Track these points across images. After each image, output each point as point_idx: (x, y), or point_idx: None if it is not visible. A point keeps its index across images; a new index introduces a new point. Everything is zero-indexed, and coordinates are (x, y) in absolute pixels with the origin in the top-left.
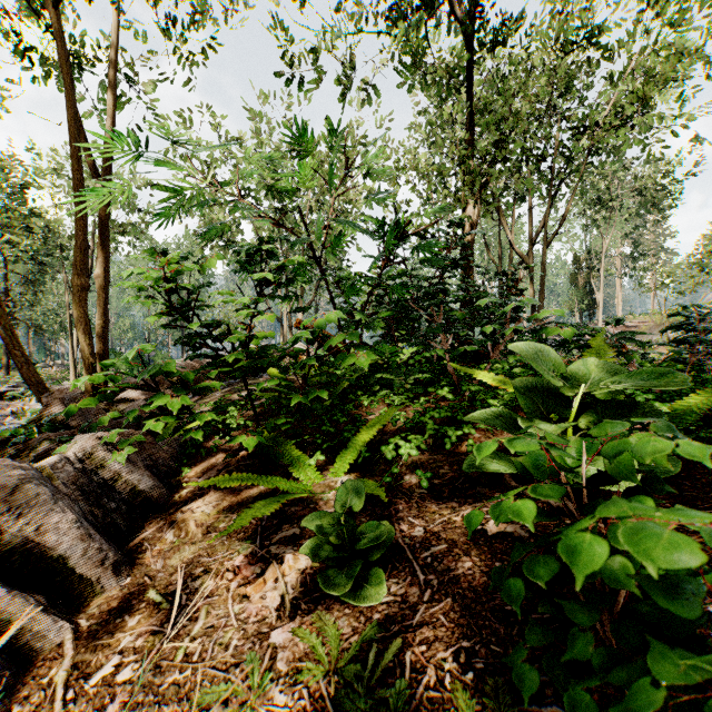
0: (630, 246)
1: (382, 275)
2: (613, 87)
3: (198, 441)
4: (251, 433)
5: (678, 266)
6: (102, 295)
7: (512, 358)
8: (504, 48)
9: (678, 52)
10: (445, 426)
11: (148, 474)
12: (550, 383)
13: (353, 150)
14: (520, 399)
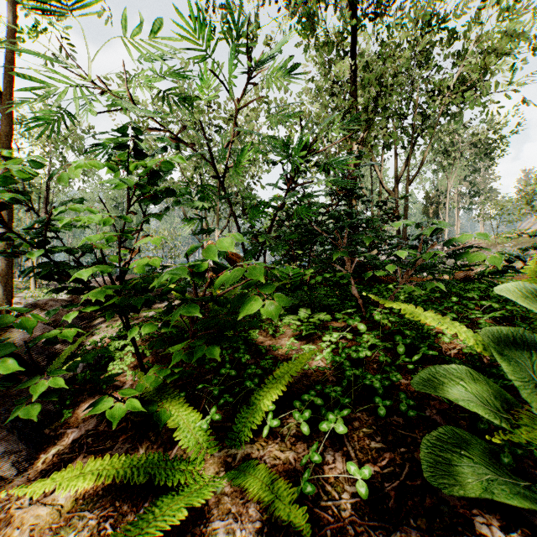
0: (468, 186)
1: (286, 198)
2: (461, 60)
3: (88, 374)
4: (124, 392)
5: (507, 201)
6: (7, 217)
7: (429, 285)
8: (384, 15)
9: (512, 33)
10: (369, 374)
11: (2, 435)
12: (535, 336)
13: (258, 107)
14: (503, 365)
